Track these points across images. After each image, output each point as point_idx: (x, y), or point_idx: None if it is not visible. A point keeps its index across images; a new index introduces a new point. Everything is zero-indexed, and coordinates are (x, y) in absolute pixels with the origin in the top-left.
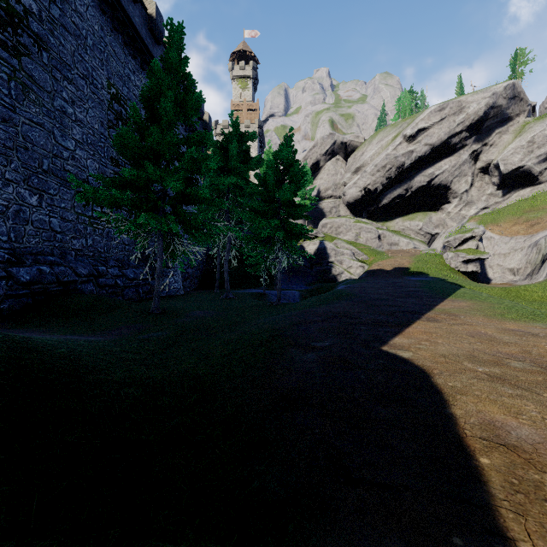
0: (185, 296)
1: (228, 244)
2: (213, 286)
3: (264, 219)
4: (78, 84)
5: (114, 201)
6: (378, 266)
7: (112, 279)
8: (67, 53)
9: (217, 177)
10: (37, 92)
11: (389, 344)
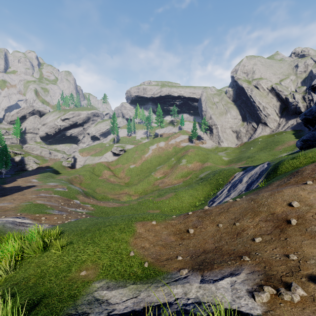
0: None
1: None
2: None
3: (0, 162)
4: None
5: None
6: (41, 165)
7: None
8: None
9: None
10: None
11: (17, 179)
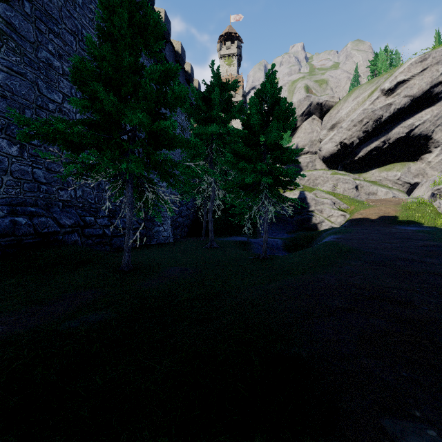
0: (172, 244)
1: (212, 193)
2: (201, 234)
3: (249, 164)
4: (66, 39)
5: (73, 141)
6: (361, 215)
7: (100, 229)
8: (53, 7)
9: (200, 126)
10: (17, 41)
11: None
